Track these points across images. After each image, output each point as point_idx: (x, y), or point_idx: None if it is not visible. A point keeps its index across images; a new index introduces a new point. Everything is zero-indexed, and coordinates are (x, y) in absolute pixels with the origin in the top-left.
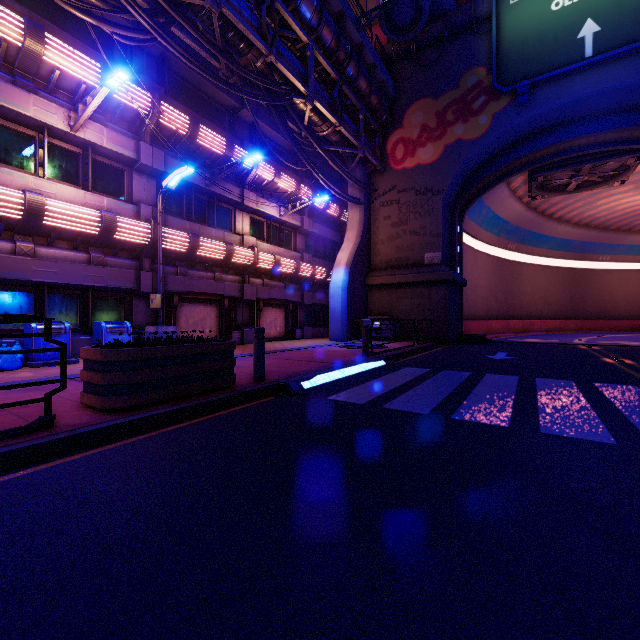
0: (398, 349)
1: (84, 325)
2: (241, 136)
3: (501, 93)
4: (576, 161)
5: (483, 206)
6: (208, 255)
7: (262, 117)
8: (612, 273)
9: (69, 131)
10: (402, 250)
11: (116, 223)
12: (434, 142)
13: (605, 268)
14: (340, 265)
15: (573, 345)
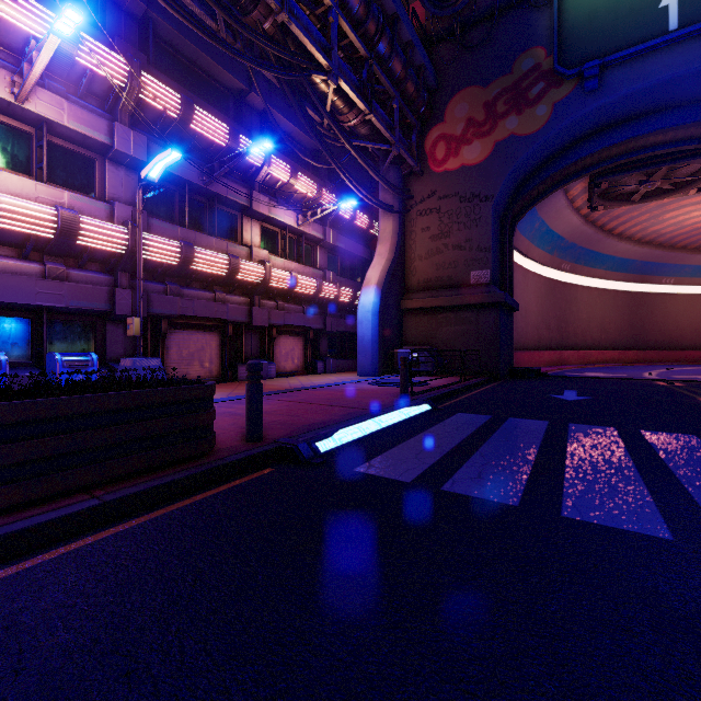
0: (443, 387)
1: (37, 357)
2: (249, 126)
3: (564, 77)
4: (648, 163)
5: (536, 218)
6: (206, 270)
7: (275, 105)
8: (676, 298)
9: (13, 101)
10: (443, 268)
11: (79, 224)
12: (482, 138)
13: (668, 292)
14: (370, 285)
15: (648, 381)
